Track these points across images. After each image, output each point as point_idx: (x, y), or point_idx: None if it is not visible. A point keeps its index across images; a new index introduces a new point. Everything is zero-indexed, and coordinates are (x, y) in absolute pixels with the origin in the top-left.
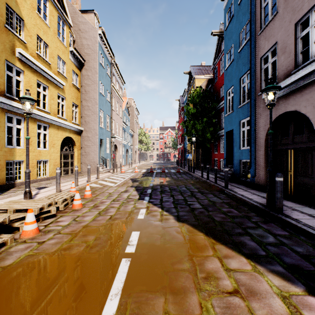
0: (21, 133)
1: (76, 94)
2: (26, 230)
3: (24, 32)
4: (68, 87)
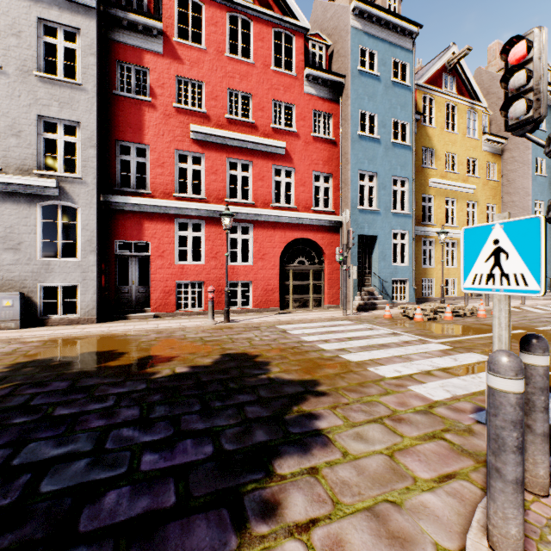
0: (432, 253)
1: (492, 191)
2: (446, 315)
3: (435, 160)
4: (480, 188)
